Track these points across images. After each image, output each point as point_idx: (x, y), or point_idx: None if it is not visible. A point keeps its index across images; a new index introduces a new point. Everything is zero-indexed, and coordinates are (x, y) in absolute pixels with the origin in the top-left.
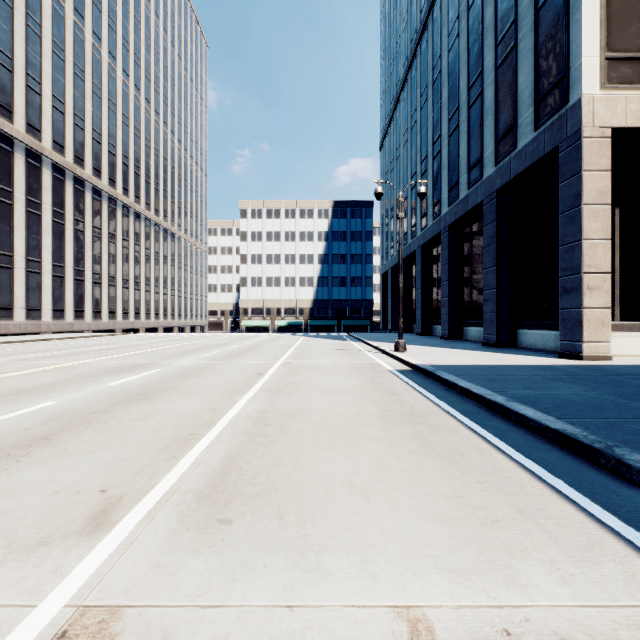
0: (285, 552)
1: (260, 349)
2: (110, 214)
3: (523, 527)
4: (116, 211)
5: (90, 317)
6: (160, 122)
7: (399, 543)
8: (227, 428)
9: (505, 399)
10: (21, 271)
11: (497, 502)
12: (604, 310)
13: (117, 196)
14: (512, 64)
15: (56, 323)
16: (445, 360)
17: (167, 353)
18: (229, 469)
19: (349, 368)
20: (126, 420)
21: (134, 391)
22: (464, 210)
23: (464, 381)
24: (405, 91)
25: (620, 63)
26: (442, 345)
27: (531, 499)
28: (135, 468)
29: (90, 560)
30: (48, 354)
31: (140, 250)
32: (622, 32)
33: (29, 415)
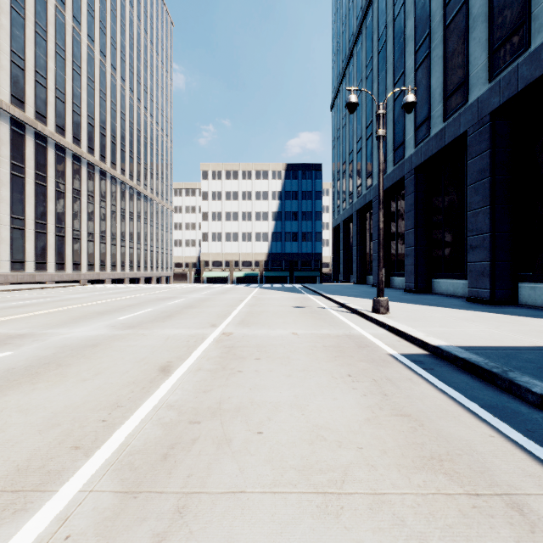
0: None
1: (203, 306)
2: (74, 171)
3: None
4: (81, 168)
5: (53, 268)
6: (126, 88)
7: None
8: None
9: None
10: None
11: None
12: None
13: (82, 154)
14: None
15: (15, 274)
16: (468, 333)
17: (82, 313)
18: None
19: (322, 349)
20: None
21: None
22: (438, 146)
23: None
24: (359, 43)
25: None
26: (419, 301)
27: None
28: None
29: None
30: None
31: (106, 206)
32: None
33: None
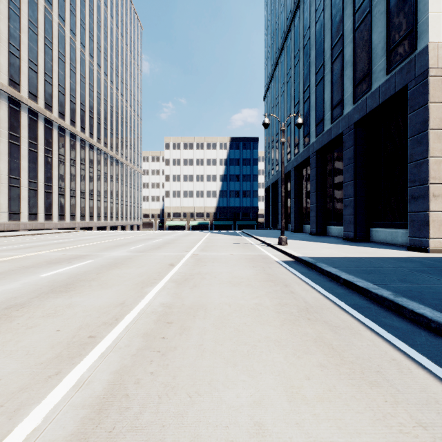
0: None
1: (176, 243)
2: (71, 145)
3: None
4: (76, 143)
5: (56, 219)
6: (108, 81)
7: None
8: (128, 328)
9: (392, 294)
10: (5, 185)
11: None
12: None
13: (76, 132)
14: (367, 26)
15: (31, 223)
16: (320, 252)
17: (104, 246)
18: (112, 397)
19: (244, 259)
20: (34, 317)
21: (60, 282)
22: (328, 139)
23: (344, 273)
24: (282, 56)
25: None
26: (312, 240)
27: None
28: (2, 395)
29: None
30: (13, 247)
31: (93, 171)
32: None
33: None
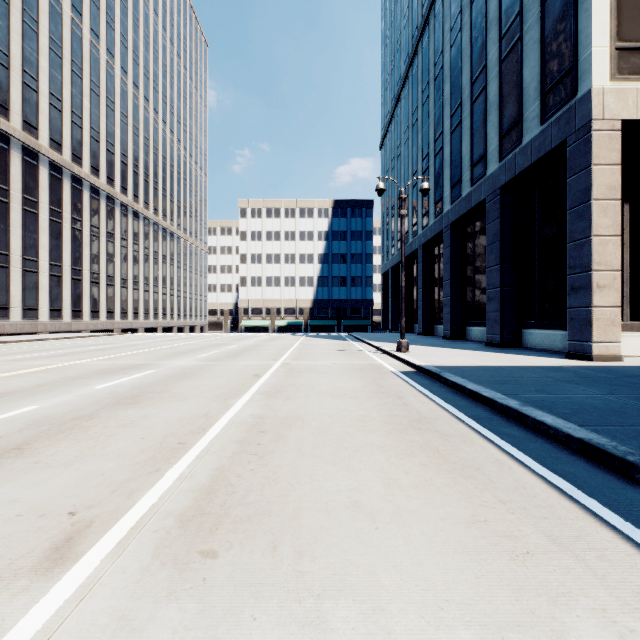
0: (278, 597)
1: (259, 349)
2: (108, 213)
3: (561, 562)
4: (114, 210)
5: (88, 317)
6: (159, 121)
7: (416, 584)
8: (219, 436)
9: (519, 403)
10: (17, 270)
11: (526, 528)
12: (614, 309)
13: (115, 195)
14: (517, 57)
15: (53, 323)
16: (450, 361)
17: (163, 353)
18: (218, 485)
19: (350, 369)
20: (110, 427)
21: (124, 394)
22: (467, 208)
23: (472, 383)
24: (406, 88)
25: (631, 53)
26: (445, 345)
27: (564, 524)
28: (112, 484)
29: (40, 609)
30: (41, 354)
31: (139, 249)
32: (633, 21)
33: (7, 421)
